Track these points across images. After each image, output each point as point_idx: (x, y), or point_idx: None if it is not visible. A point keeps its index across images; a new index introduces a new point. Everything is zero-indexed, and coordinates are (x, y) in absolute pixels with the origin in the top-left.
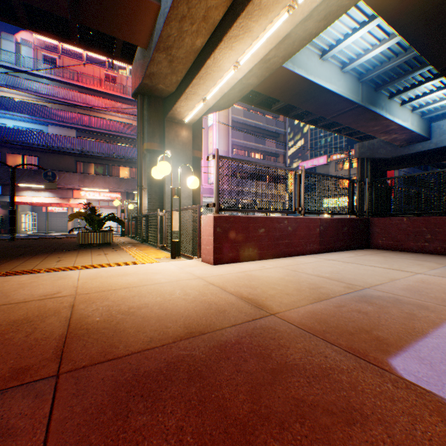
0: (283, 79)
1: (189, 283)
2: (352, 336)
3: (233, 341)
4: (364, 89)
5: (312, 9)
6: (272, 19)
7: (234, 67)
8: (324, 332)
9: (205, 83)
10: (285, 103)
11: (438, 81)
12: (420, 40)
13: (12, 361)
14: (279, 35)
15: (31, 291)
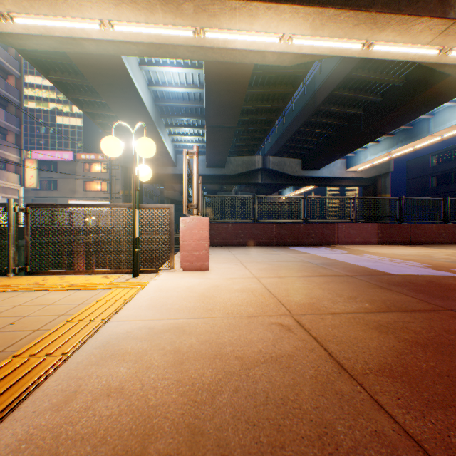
0: (110, 64)
1: (273, 281)
2: (373, 272)
3: (388, 284)
4: (157, 112)
5: (205, 46)
6: (178, 25)
7: (102, 24)
8: (370, 274)
9: (33, 1)
10: (76, 81)
11: (193, 130)
12: (211, 104)
13: (450, 321)
14: (171, 40)
15: (259, 342)
